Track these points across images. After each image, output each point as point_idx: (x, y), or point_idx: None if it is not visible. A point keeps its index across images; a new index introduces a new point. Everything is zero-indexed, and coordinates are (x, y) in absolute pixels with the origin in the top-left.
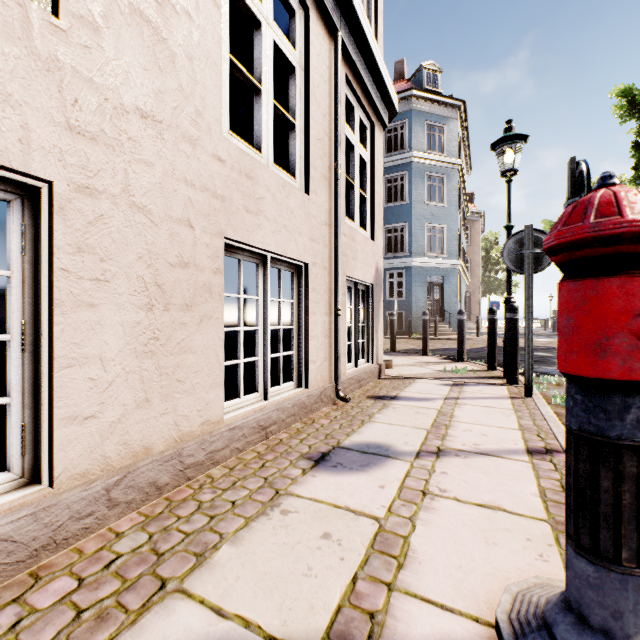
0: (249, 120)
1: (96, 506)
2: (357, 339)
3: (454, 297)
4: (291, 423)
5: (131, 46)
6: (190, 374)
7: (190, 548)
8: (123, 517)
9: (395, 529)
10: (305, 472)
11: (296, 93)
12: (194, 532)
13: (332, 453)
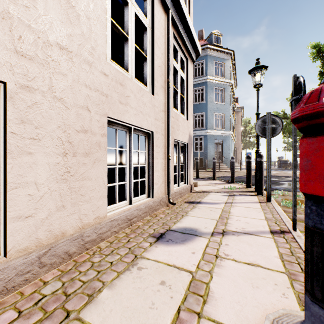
0: (124, 59)
1: (32, 267)
2: (179, 172)
3: (228, 150)
4: (144, 217)
5: (54, 8)
6: (88, 191)
7: (85, 291)
8: (48, 272)
9: (201, 278)
10: (151, 244)
11: (147, 41)
12: (88, 281)
13: (166, 233)
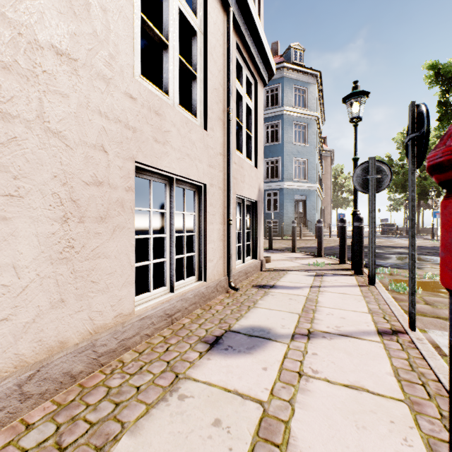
0: None
1: (7, 401)
2: (245, 242)
3: (313, 210)
4: (193, 310)
5: None
6: (104, 276)
7: (92, 440)
8: (36, 407)
9: (277, 413)
10: (201, 355)
11: (197, 51)
12: (99, 422)
13: (224, 336)
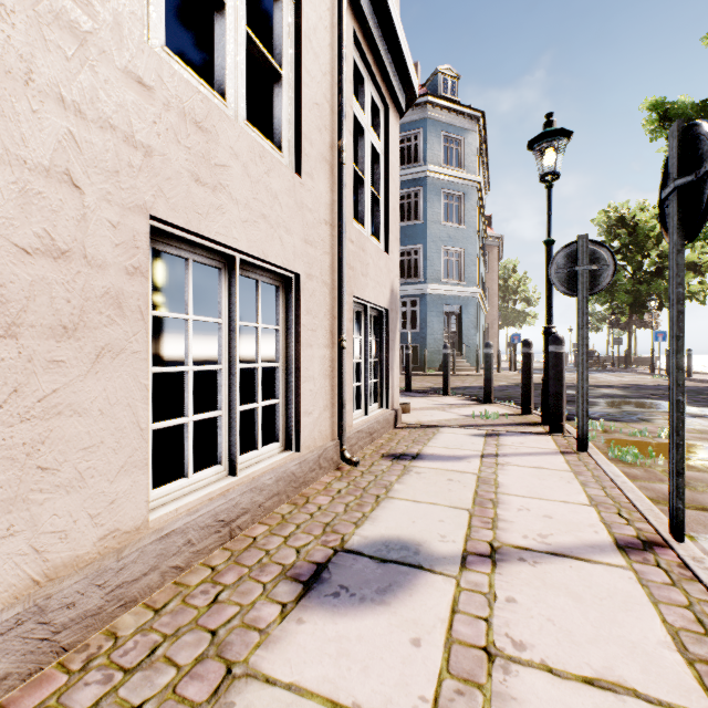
0: None
1: None
2: (368, 379)
3: (473, 329)
4: (273, 507)
5: None
6: (72, 453)
7: None
8: None
9: None
10: (285, 612)
11: (283, 30)
12: None
13: (332, 564)
